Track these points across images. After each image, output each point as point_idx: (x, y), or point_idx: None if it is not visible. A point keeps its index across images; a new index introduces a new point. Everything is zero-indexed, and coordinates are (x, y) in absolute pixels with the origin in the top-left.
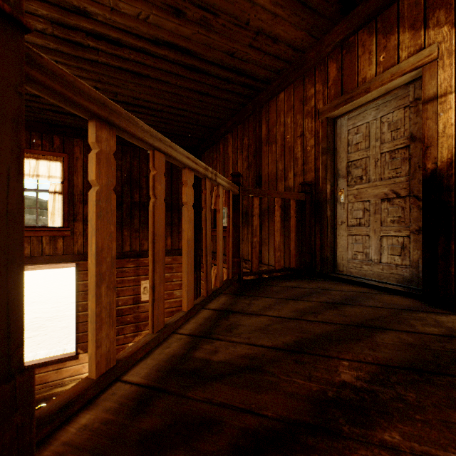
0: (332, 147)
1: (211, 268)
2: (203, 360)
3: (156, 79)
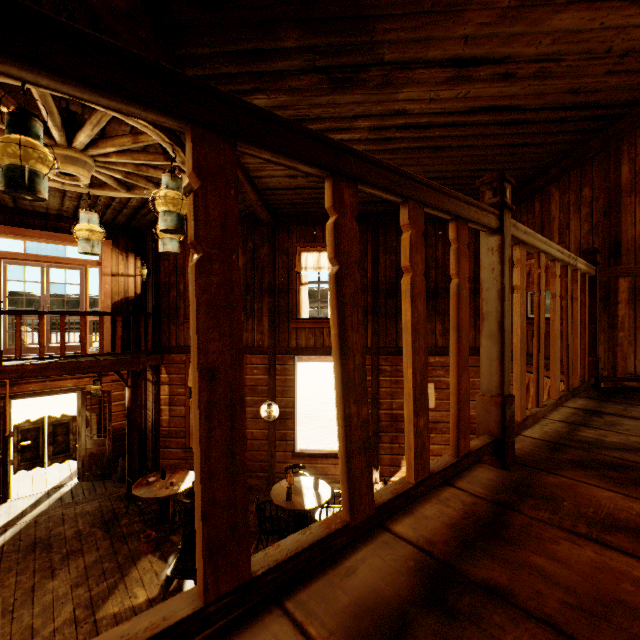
0: None
1: None
2: (593, 438)
3: (458, 146)
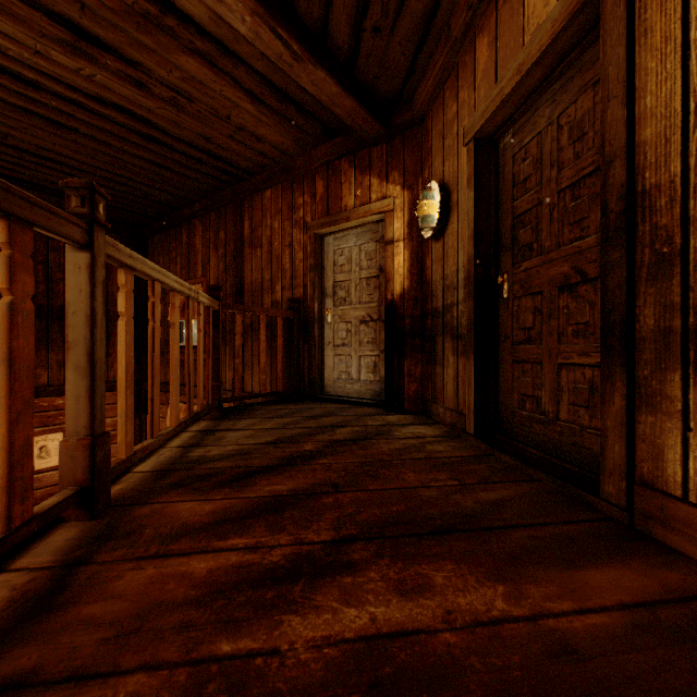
0: (320, 265)
1: (168, 407)
2: (200, 456)
3: (89, 135)
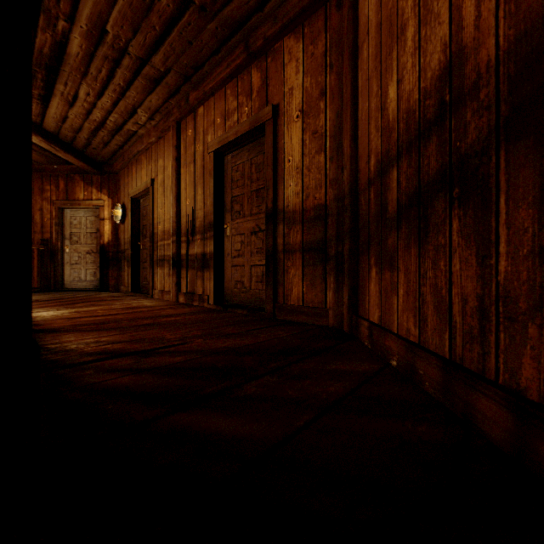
0: (62, 223)
1: None
2: None
3: None
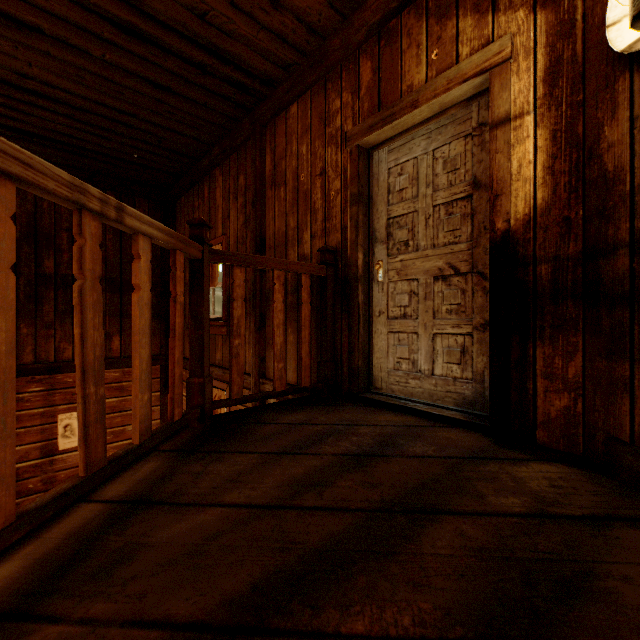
0: (366, 195)
1: None
2: None
3: (58, 39)
